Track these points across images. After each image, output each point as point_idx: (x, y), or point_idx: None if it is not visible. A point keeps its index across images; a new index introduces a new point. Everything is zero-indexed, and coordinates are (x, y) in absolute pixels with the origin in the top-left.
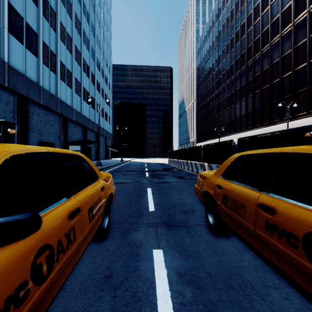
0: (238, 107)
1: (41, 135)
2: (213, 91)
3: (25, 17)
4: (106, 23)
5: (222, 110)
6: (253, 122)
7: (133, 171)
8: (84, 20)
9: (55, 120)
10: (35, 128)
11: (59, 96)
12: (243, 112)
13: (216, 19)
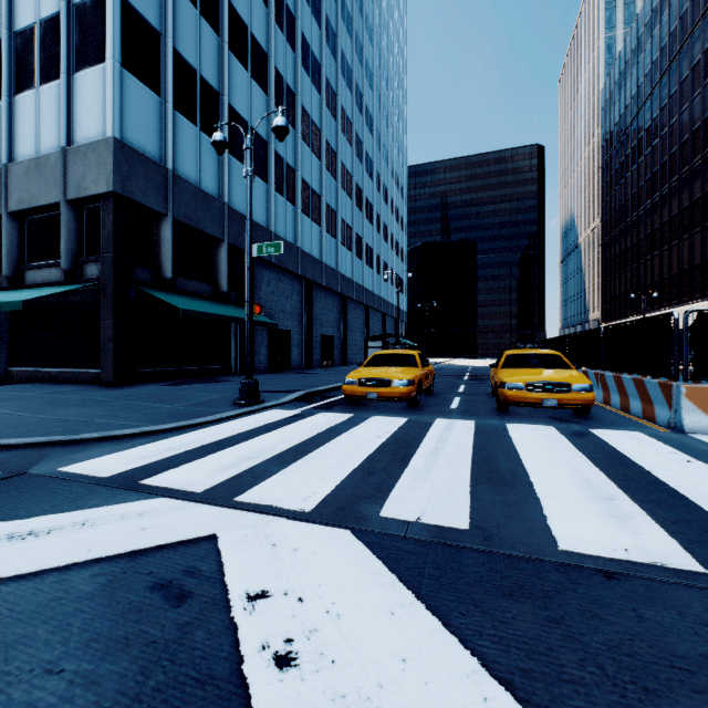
0: (698, 241)
1: (322, 327)
2: (639, 202)
3: (311, 182)
4: (396, 111)
5: (661, 247)
6: None
7: (448, 375)
8: (366, 134)
9: (335, 303)
10: (317, 318)
11: (339, 269)
12: None
13: (647, 34)
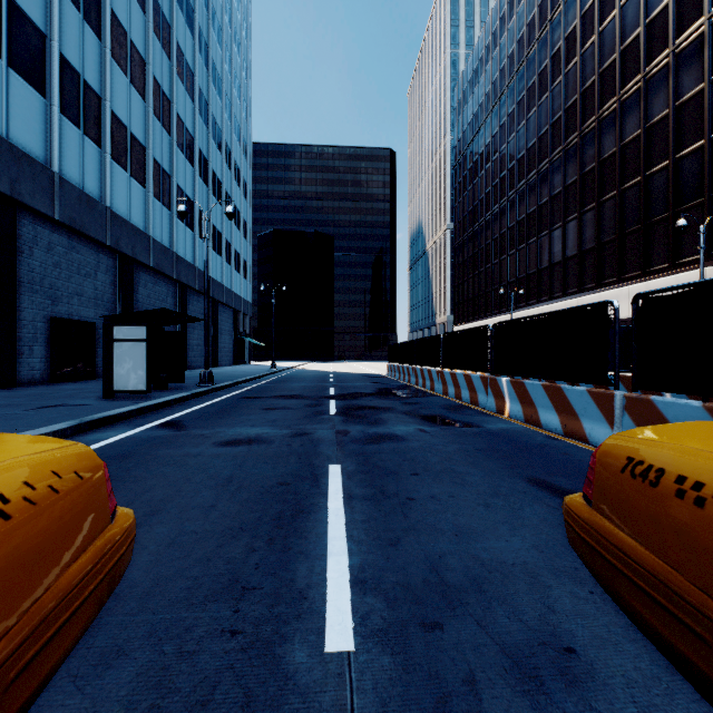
0: (559, 237)
1: (58, 302)
2: (494, 200)
3: None
4: (236, 38)
5: (517, 245)
6: (597, 273)
7: (296, 397)
8: (179, 21)
9: (100, 263)
10: (39, 282)
11: (109, 202)
12: (573, 249)
13: (502, 27)
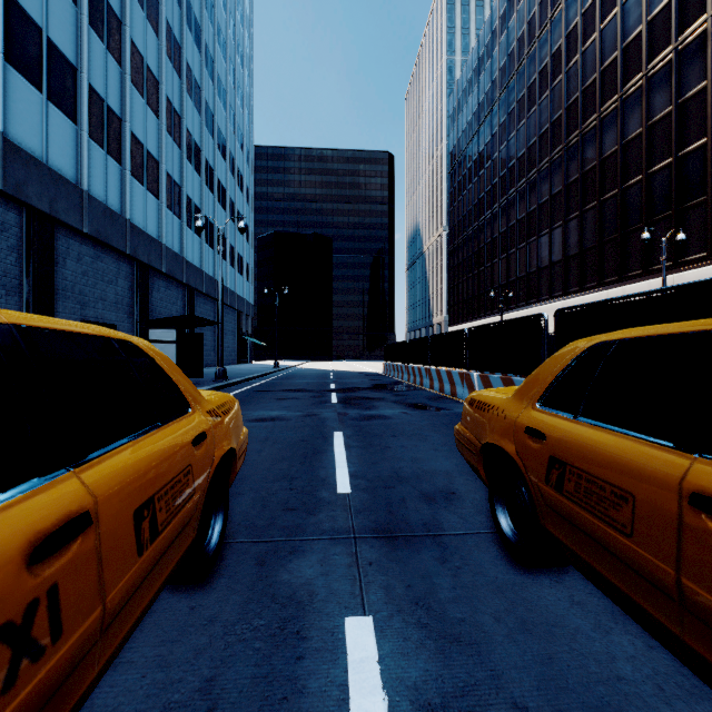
0: (546, 243)
1: (86, 307)
2: (487, 206)
3: (47, 27)
4: (239, 50)
5: (508, 250)
6: (580, 277)
7: (302, 390)
8: (188, 41)
9: (120, 271)
10: (71, 289)
11: (128, 215)
12: (558, 255)
13: (495, 41)
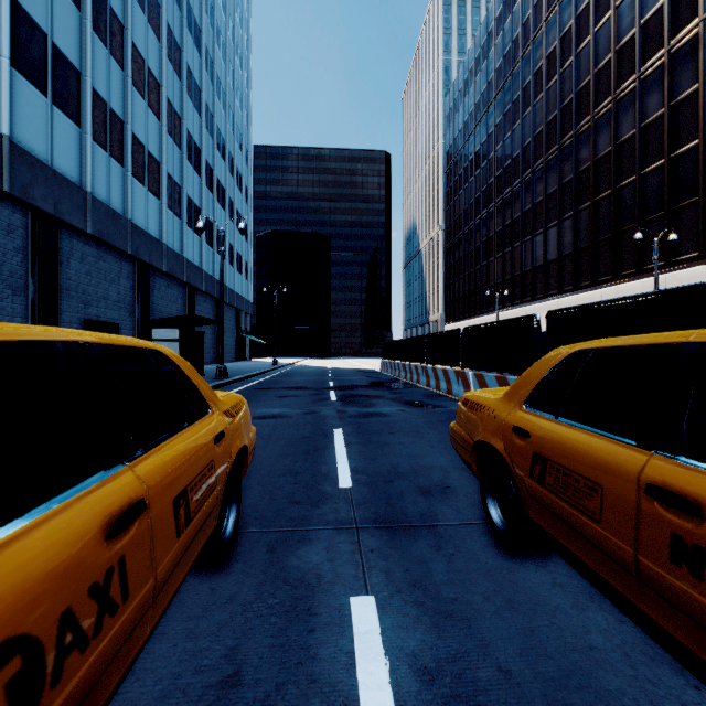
0: (541, 242)
1: (89, 306)
2: (483, 205)
3: (51, 32)
4: (238, 51)
5: (504, 249)
6: (574, 276)
7: (301, 388)
8: (188, 43)
9: (122, 270)
10: (74, 289)
11: (130, 215)
12: (553, 254)
13: (490, 42)
